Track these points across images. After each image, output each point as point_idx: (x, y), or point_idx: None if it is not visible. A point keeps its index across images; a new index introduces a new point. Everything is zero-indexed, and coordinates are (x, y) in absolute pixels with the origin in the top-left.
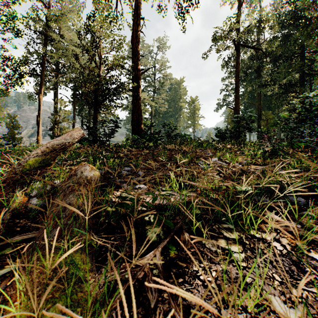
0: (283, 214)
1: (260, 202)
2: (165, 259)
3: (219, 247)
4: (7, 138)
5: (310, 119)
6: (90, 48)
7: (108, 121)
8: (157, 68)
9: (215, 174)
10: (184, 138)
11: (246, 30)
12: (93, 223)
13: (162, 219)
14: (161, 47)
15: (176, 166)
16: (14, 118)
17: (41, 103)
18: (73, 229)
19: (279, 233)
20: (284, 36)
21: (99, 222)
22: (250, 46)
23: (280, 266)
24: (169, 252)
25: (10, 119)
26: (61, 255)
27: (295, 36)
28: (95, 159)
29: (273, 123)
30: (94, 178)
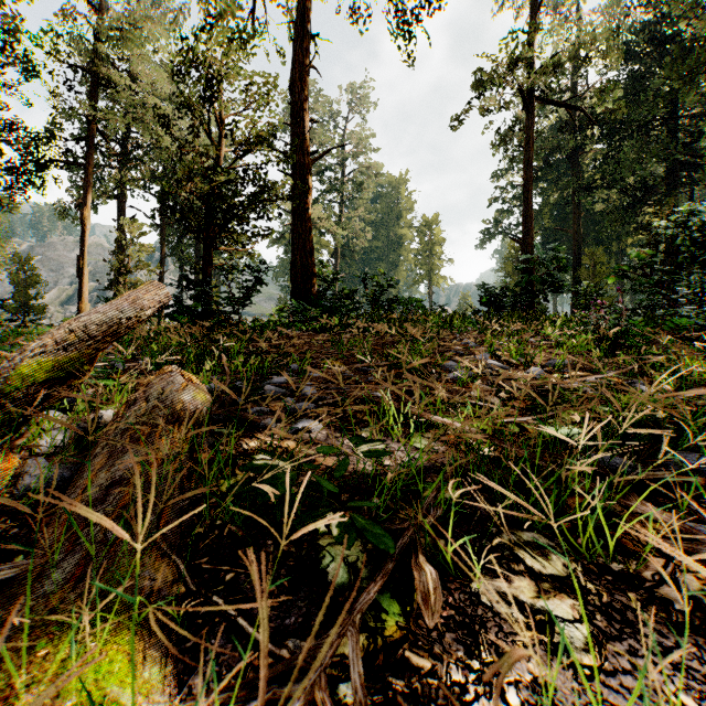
0: (679, 506)
1: (618, 475)
2: (373, 644)
3: (517, 604)
4: (13, 308)
5: (702, 262)
6: (196, 102)
7: (235, 268)
8: (349, 152)
9: (488, 394)
10: (410, 308)
11: (549, 65)
12: (182, 531)
13: (364, 527)
14: (358, 105)
15: (394, 373)
16: (28, 261)
17: (88, 227)
18: (119, 558)
19: (671, 558)
20: (632, 78)
21: (191, 538)
22: (557, 102)
23: (695, 666)
24: (383, 620)
25: (19, 264)
26: (72, 648)
27: (658, 79)
28: (203, 357)
29: (614, 273)
30: (192, 406)
